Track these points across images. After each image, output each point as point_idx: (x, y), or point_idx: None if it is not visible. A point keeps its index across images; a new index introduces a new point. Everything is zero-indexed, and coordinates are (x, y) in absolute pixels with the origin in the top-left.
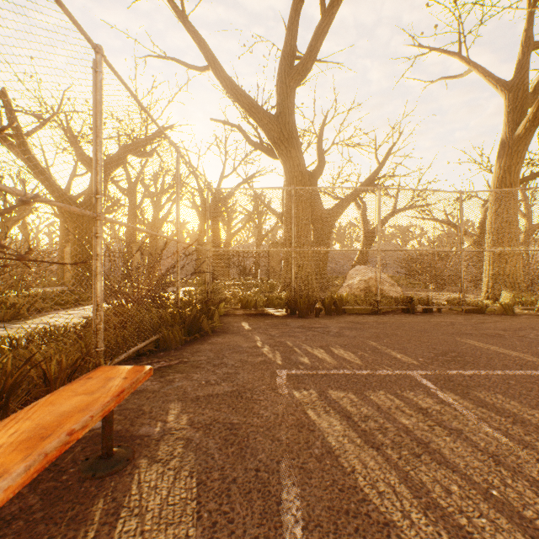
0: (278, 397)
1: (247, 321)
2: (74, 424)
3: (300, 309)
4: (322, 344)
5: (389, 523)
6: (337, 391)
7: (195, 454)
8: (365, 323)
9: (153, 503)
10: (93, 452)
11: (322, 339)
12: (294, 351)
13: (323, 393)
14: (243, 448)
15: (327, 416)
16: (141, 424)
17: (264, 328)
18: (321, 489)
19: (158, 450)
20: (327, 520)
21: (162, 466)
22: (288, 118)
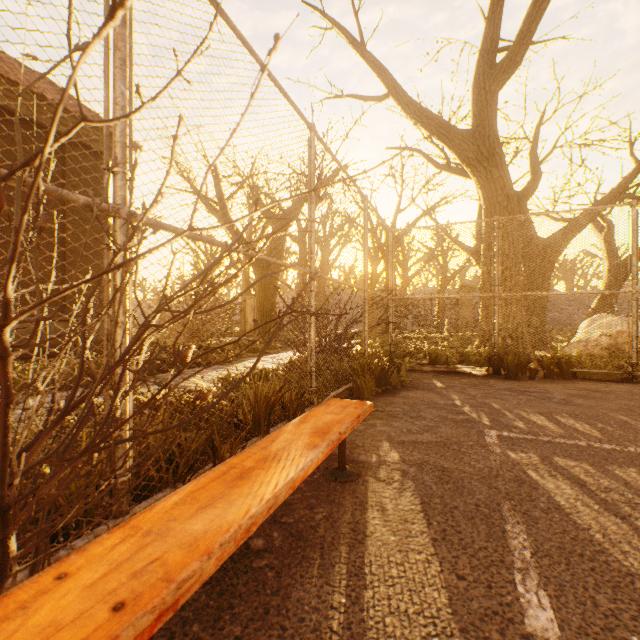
0: (489, 453)
1: (437, 378)
2: (339, 429)
3: (506, 369)
4: (542, 410)
5: (633, 574)
6: (565, 459)
7: (413, 482)
8: (610, 393)
9: (388, 506)
10: (328, 465)
11: (541, 405)
12: (503, 414)
13: (546, 459)
14: (459, 487)
15: (552, 479)
16: (358, 453)
17: (461, 387)
18: (549, 533)
19: (380, 473)
20: (557, 555)
21: (386, 484)
22: (487, 131)
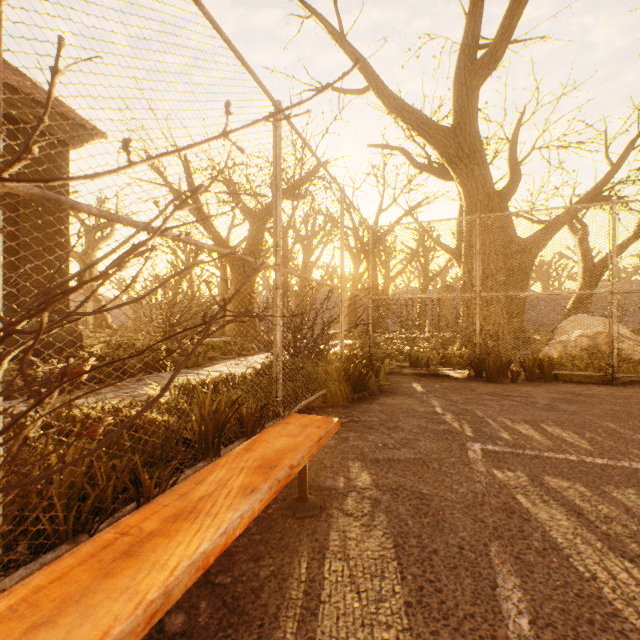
0: (473, 473)
1: (418, 382)
2: (291, 461)
3: (488, 371)
4: (526, 417)
5: None
6: (556, 478)
7: (386, 516)
8: (593, 396)
9: (353, 552)
10: (288, 494)
11: (526, 412)
12: (486, 423)
13: (536, 478)
14: (439, 521)
15: (545, 506)
16: (325, 477)
17: (442, 392)
18: (548, 587)
19: (347, 504)
20: (561, 623)
21: (354, 520)
22: (469, 127)
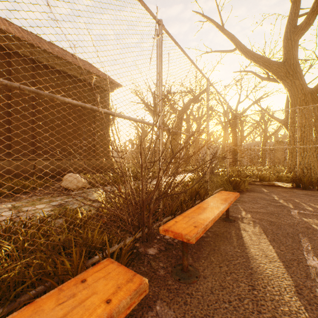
0: (293, 218)
1: (264, 188)
2: (230, 200)
3: (303, 184)
4: None
5: None
6: None
7: (258, 224)
8: None
9: (249, 230)
10: (220, 216)
11: None
12: (300, 204)
13: None
14: (279, 227)
15: None
16: (232, 214)
17: (277, 192)
18: None
19: (243, 220)
20: None
21: (247, 224)
22: (292, 61)
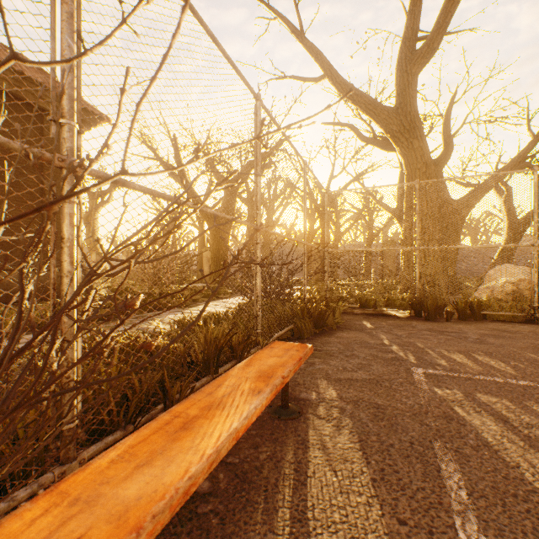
0: (418, 390)
1: (367, 320)
2: (282, 373)
3: (426, 311)
4: (460, 349)
5: None
6: (486, 395)
7: (351, 420)
8: (516, 332)
9: (328, 444)
10: (272, 403)
11: (459, 344)
12: (426, 352)
13: (470, 395)
14: (393, 424)
15: (477, 415)
16: (299, 391)
17: (388, 328)
18: (481, 471)
19: (319, 411)
20: (492, 495)
21: (326, 422)
22: (409, 107)
